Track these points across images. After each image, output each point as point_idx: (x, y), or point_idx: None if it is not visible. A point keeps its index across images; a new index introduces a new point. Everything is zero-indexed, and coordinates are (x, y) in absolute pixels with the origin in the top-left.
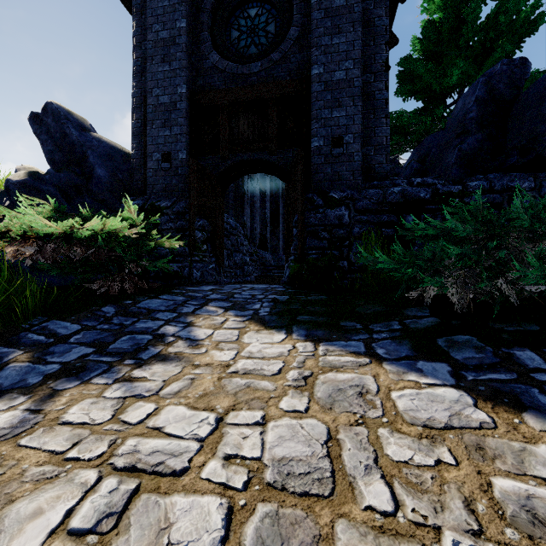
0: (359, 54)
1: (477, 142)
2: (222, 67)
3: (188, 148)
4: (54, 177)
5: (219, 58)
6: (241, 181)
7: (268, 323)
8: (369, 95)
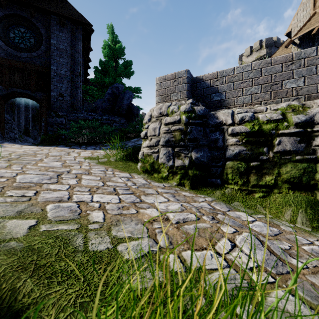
0: (70, 68)
1: (107, 106)
2: (5, 48)
3: None
4: None
5: (3, 44)
6: None
7: (31, 145)
8: (74, 82)
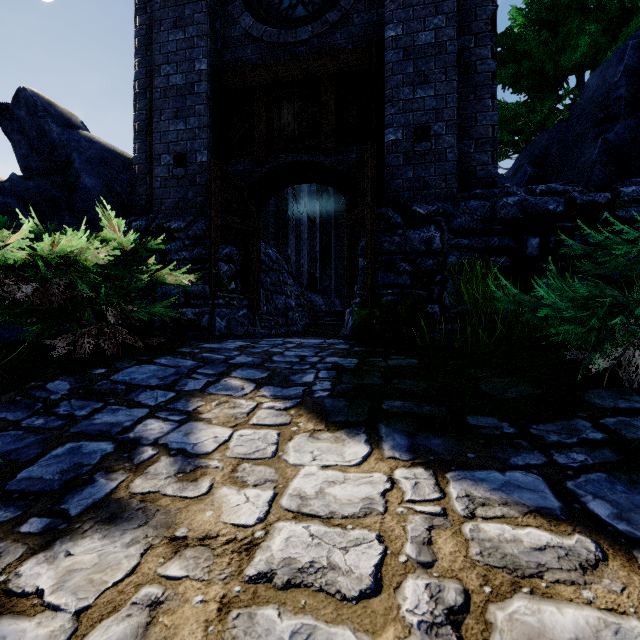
0: (454, 5)
1: (629, 131)
2: (257, 35)
3: (209, 147)
4: (17, 185)
5: (253, 22)
6: (285, 204)
7: (331, 416)
8: (468, 66)
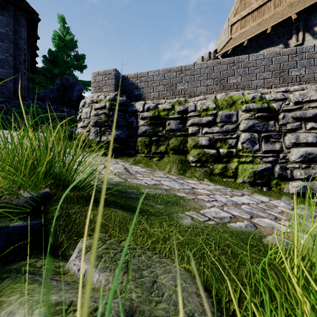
0: (12, 53)
1: (56, 96)
2: None
3: None
4: None
5: None
6: None
7: None
8: (17, 68)
